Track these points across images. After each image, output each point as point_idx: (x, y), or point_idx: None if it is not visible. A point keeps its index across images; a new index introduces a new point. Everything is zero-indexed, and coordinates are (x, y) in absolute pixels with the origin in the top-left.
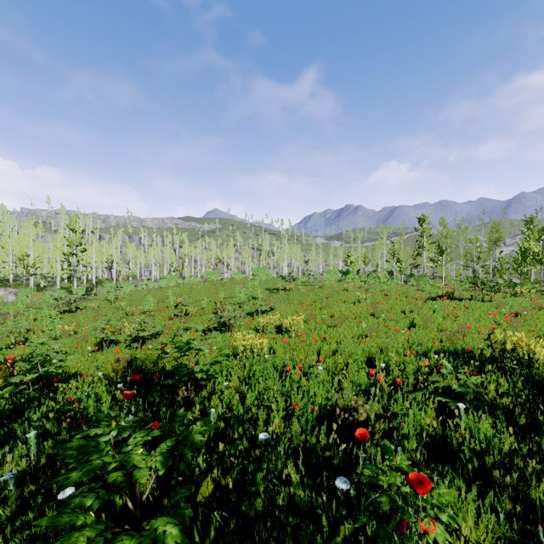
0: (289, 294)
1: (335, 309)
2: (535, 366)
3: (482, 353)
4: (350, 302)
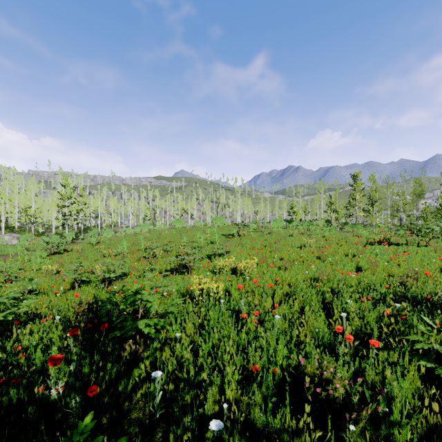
0: (242, 239)
1: (283, 253)
2: None
3: None
4: (296, 246)
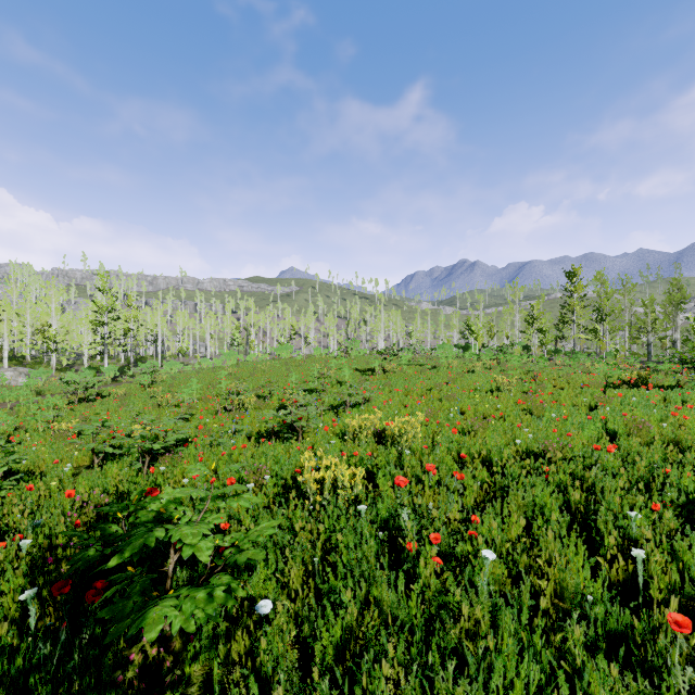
0: (389, 377)
1: (464, 402)
2: None
3: None
4: (483, 389)
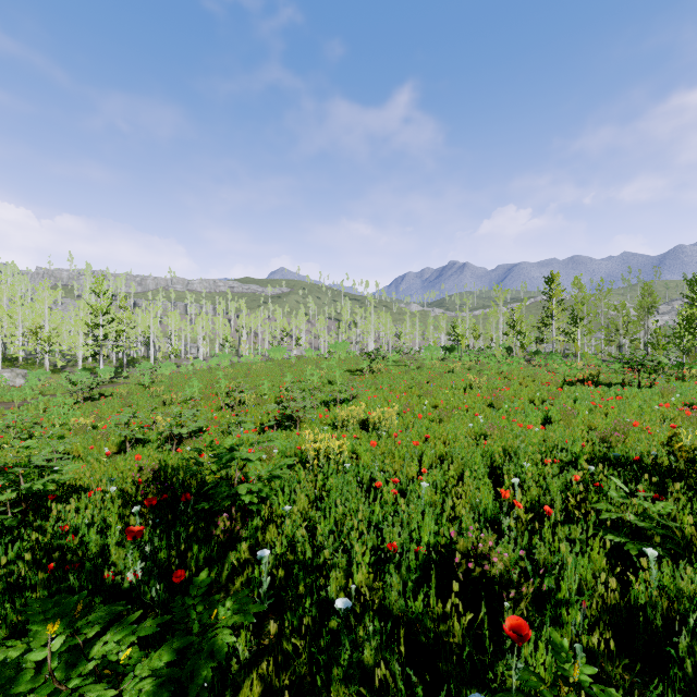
0: (377, 377)
1: (439, 398)
2: None
3: (658, 463)
4: (458, 387)
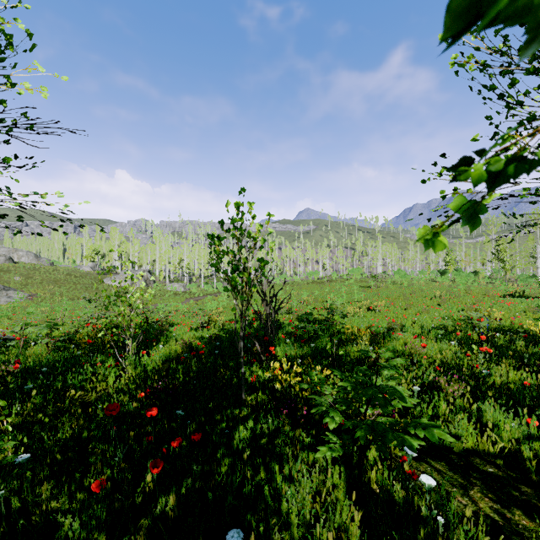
0: (379, 291)
1: (412, 301)
2: (492, 322)
3: (474, 318)
4: (429, 297)
